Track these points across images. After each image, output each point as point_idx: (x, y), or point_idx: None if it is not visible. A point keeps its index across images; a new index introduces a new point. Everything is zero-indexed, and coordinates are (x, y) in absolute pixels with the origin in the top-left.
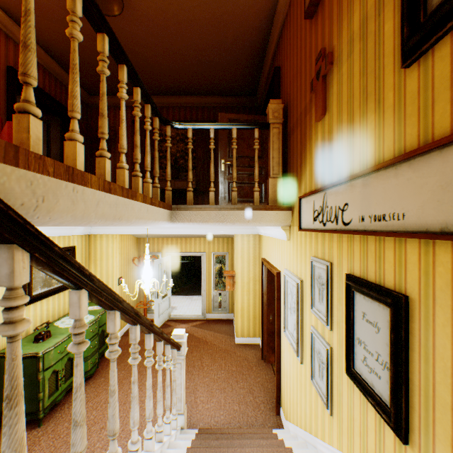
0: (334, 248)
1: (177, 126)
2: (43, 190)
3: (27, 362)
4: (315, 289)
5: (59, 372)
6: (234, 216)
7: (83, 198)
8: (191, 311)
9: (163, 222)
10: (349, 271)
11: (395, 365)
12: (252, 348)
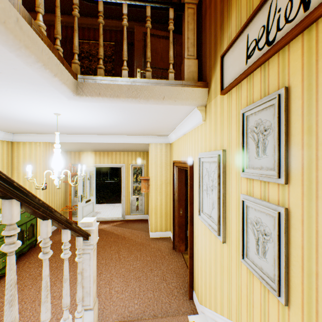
0: (293, 61)
1: None
2: None
3: None
4: (249, 146)
5: None
6: (148, 91)
7: None
8: (113, 214)
9: (64, 87)
10: None
11: None
12: (164, 241)
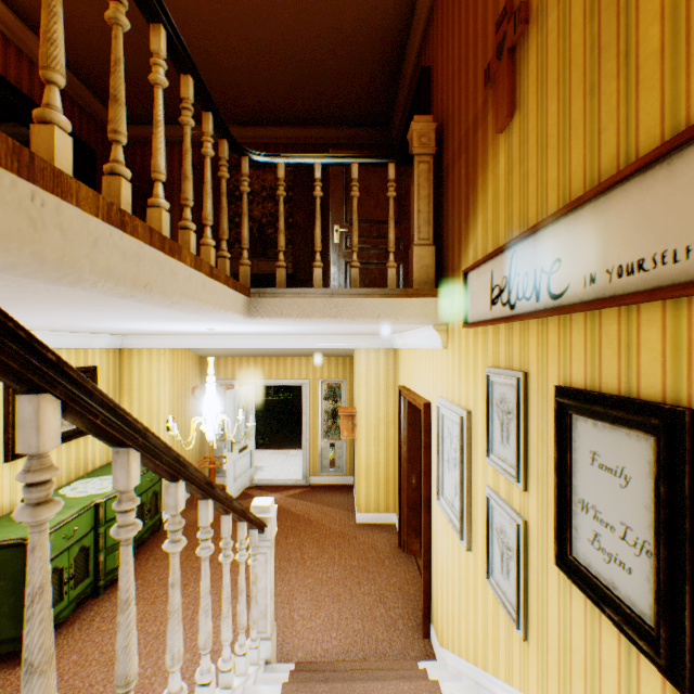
0: (531, 345)
1: (259, 158)
2: None
3: (7, 553)
4: (494, 423)
5: (65, 571)
6: (355, 307)
7: (58, 222)
8: (286, 472)
9: (235, 315)
10: (561, 381)
11: (668, 546)
12: (383, 530)
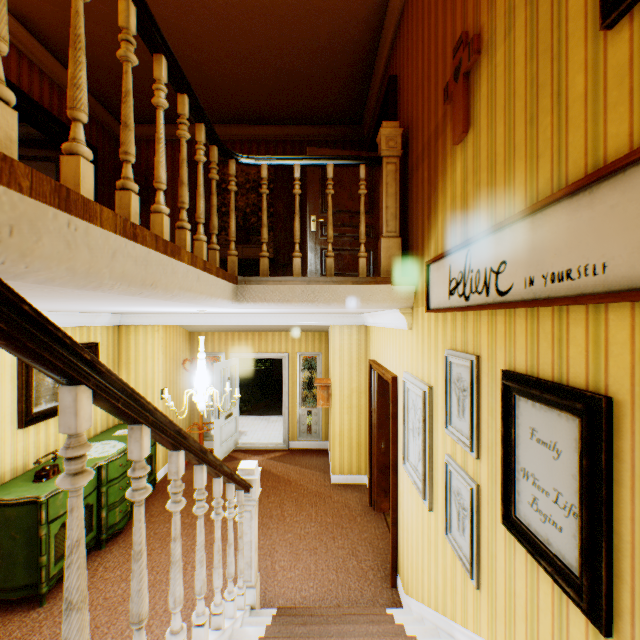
0: (482, 333)
1: (245, 160)
2: (10, 216)
3: (23, 510)
4: (451, 399)
5: None
6: (330, 293)
7: (86, 242)
8: (267, 437)
9: (224, 301)
10: (507, 366)
11: (589, 509)
12: (355, 490)
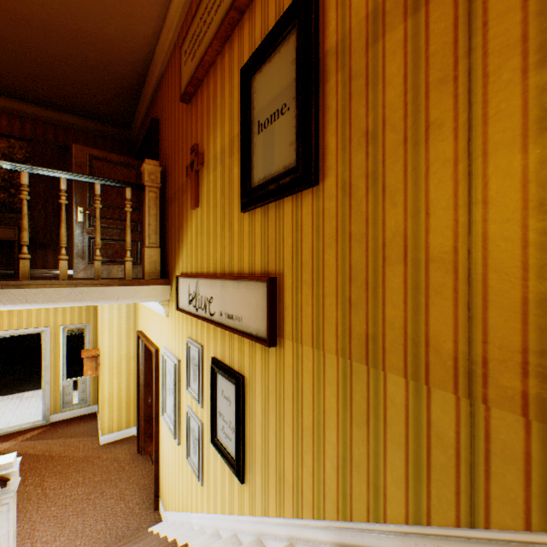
0: (205, 332)
1: (1, 165)
2: None
3: None
4: (191, 370)
5: None
6: (98, 293)
7: None
8: (21, 417)
9: None
10: (215, 354)
11: (238, 428)
12: (125, 443)
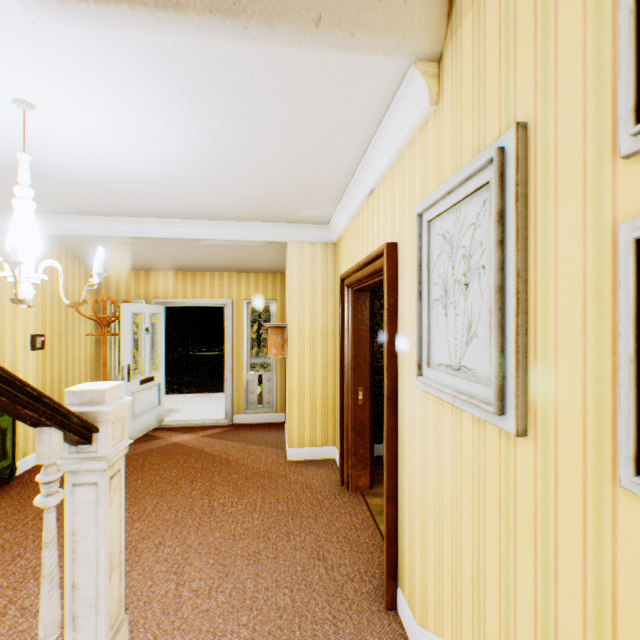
0: None
1: None
2: None
3: None
4: None
5: None
6: None
7: None
8: (206, 413)
9: None
10: None
11: None
12: (320, 467)
